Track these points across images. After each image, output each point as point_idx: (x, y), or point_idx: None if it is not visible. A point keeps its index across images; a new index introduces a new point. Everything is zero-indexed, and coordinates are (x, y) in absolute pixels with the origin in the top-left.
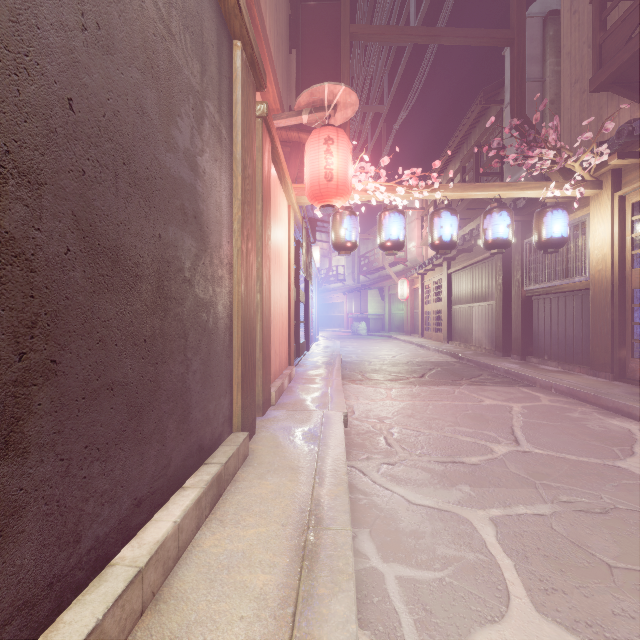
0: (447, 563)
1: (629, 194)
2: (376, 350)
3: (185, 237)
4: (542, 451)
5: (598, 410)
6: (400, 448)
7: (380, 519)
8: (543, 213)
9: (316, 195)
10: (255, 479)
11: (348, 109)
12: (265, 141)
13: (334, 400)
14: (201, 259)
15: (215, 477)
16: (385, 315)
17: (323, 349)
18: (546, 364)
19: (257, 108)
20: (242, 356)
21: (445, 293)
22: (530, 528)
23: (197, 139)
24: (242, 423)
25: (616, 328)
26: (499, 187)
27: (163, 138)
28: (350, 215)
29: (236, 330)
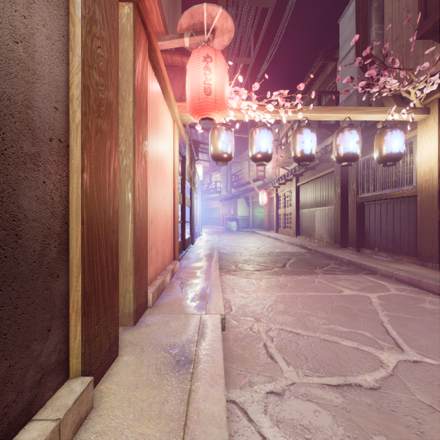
0: None
1: None
2: (244, 243)
3: None
4: (431, 360)
5: None
6: (284, 362)
7: None
8: (384, 133)
9: (196, 108)
10: None
11: (225, 36)
12: (138, 31)
13: (212, 298)
14: None
15: None
16: (250, 216)
17: (204, 242)
18: (377, 254)
19: None
20: (86, 271)
21: (294, 200)
22: None
23: None
24: (86, 361)
25: None
26: (349, 110)
27: None
28: (226, 130)
29: (74, 236)
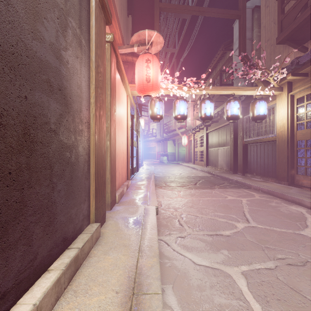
0: (221, 310)
1: (295, 94)
2: (172, 170)
3: (51, 101)
4: (261, 226)
5: (283, 201)
6: (187, 227)
7: (178, 277)
8: (255, 102)
9: (141, 89)
10: (102, 255)
11: (158, 45)
12: (112, 56)
13: (151, 199)
14: (65, 117)
15: (73, 259)
16: (176, 153)
17: (145, 170)
18: (255, 177)
19: (107, 37)
20: (96, 178)
21: (205, 142)
22: (265, 279)
23: (61, 39)
24: (96, 217)
25: (289, 160)
26: (234, 89)
27: (29, 29)
28: (159, 101)
29: (92, 162)
